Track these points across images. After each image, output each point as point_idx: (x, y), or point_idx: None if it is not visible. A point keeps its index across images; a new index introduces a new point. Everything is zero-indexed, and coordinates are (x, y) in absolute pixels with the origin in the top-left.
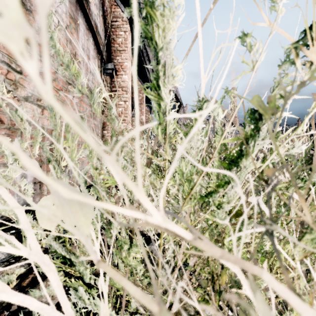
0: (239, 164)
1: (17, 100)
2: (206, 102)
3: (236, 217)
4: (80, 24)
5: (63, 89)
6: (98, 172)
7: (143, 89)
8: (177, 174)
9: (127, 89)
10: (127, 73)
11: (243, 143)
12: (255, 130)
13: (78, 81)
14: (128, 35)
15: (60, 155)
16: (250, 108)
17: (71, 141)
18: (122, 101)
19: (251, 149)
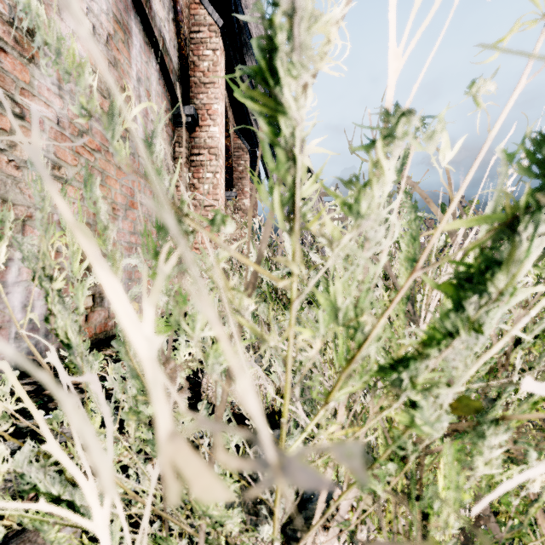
0: (487, 286)
1: (14, 168)
2: (406, 116)
3: (462, 413)
4: (133, 34)
5: (103, 148)
6: None
7: (247, 152)
8: (321, 311)
9: (217, 151)
10: (217, 123)
11: (503, 232)
12: (540, 193)
13: (79, 85)
14: (219, 57)
15: (51, 266)
16: (531, 132)
17: (70, 233)
18: (208, 172)
19: (523, 246)
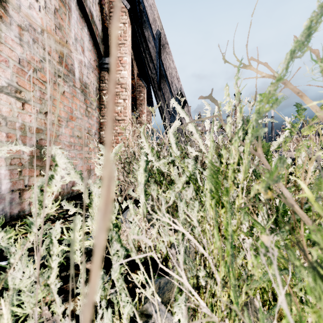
0: None
1: None
2: None
3: None
4: (72, 10)
5: (51, 81)
6: None
7: (145, 88)
8: None
9: (126, 86)
10: (126, 68)
11: None
12: None
13: None
14: (127, 27)
15: None
16: None
17: None
18: (121, 99)
19: None
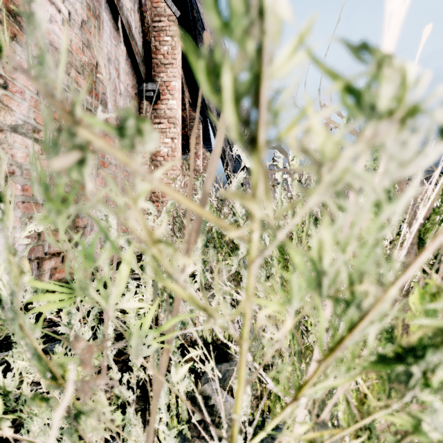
0: None
1: None
2: None
3: None
4: (104, 21)
5: None
6: (17, 262)
7: (200, 122)
8: (296, 275)
9: (175, 120)
10: (175, 97)
11: None
12: None
13: None
14: (176, 42)
15: None
16: None
17: None
18: (168, 138)
19: None
